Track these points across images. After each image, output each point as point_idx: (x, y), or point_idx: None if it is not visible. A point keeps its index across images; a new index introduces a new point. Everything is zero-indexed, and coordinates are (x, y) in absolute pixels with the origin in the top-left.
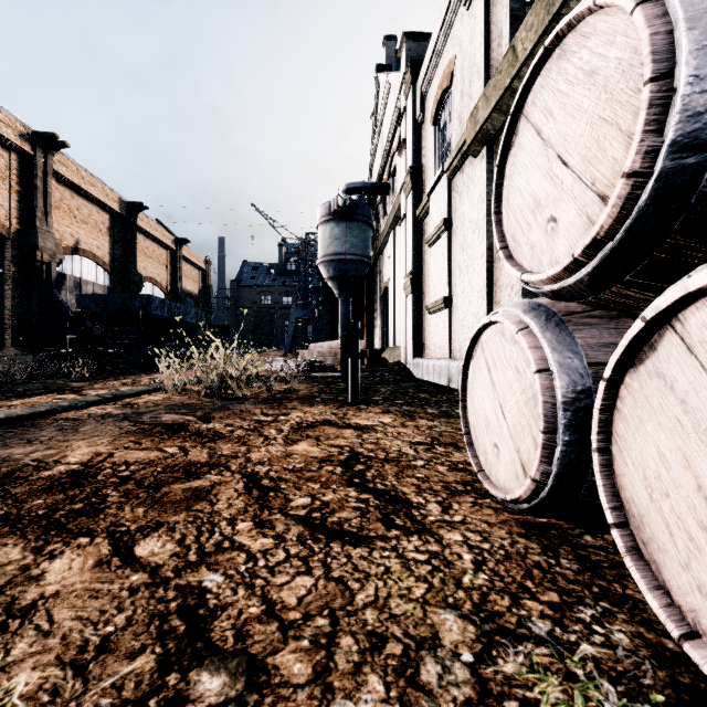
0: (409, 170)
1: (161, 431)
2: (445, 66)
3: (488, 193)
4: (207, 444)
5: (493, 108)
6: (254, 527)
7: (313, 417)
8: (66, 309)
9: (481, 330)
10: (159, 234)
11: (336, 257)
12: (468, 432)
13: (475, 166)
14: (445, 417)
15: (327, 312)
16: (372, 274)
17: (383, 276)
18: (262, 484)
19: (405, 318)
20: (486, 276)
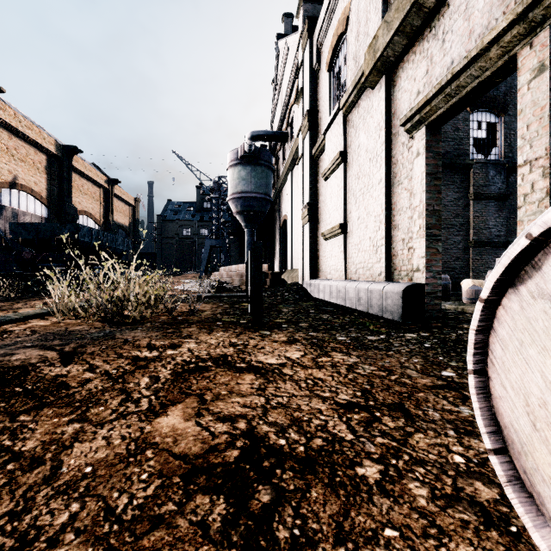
0: (306, 114)
1: None
2: (340, 14)
3: (387, 121)
4: (18, 419)
5: (396, 30)
6: None
7: (206, 350)
8: (1, 236)
9: None
10: (93, 175)
11: (243, 195)
12: (502, 447)
13: (372, 98)
14: (361, 347)
15: (236, 241)
16: (273, 210)
17: (282, 211)
18: None
19: (303, 244)
20: (385, 201)
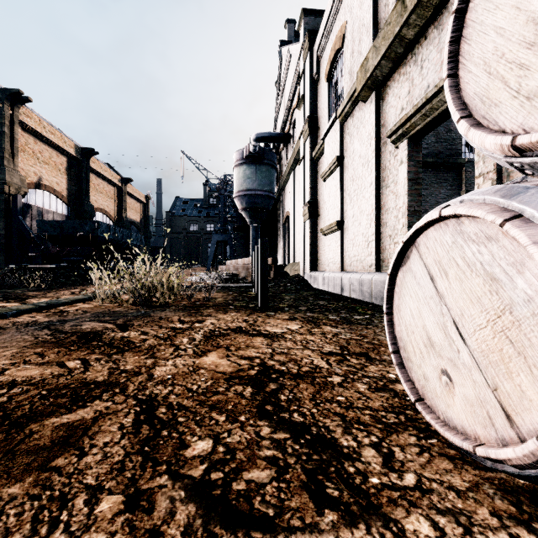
0: (307, 119)
1: (74, 340)
2: (337, 31)
3: (376, 131)
4: (113, 356)
5: (382, 56)
6: (122, 508)
7: (225, 324)
8: (29, 233)
9: (419, 231)
10: (108, 174)
11: (248, 193)
12: (397, 350)
13: (364, 110)
14: (347, 323)
15: (241, 235)
16: (276, 206)
17: (285, 207)
18: (156, 415)
19: (304, 239)
20: (375, 201)
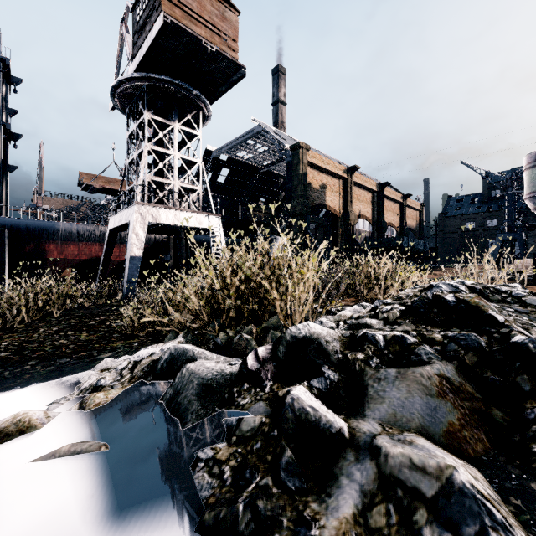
0: None
1: None
2: None
3: None
4: None
5: None
6: None
7: None
8: (360, 246)
9: None
10: (394, 196)
11: None
12: None
13: None
14: None
15: (534, 234)
16: None
17: None
18: None
19: None
20: None
